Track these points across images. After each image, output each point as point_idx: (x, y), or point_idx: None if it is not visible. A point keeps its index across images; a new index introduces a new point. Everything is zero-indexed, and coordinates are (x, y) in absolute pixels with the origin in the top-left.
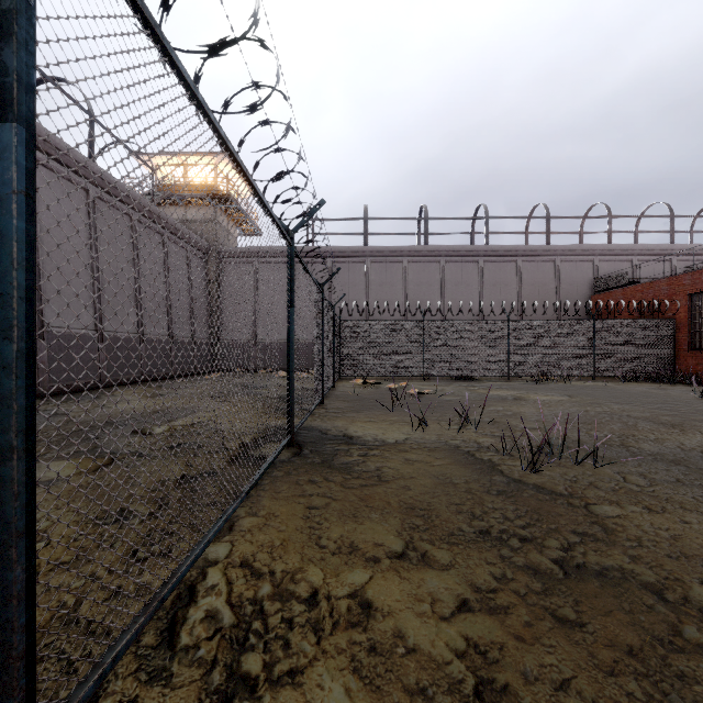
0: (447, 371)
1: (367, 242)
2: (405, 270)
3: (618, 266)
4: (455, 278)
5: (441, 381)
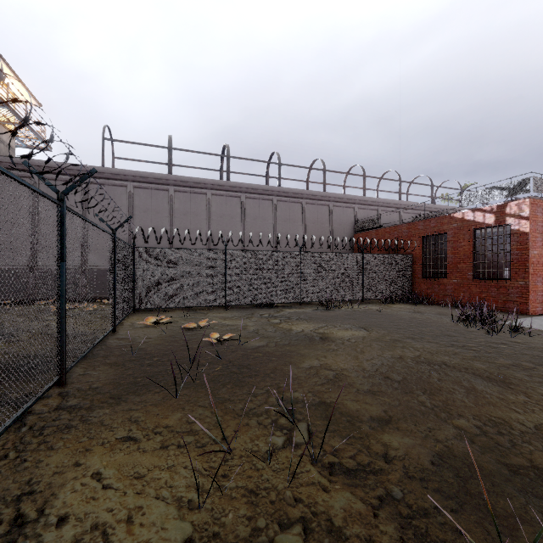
0: (248, 300)
1: (171, 170)
2: (209, 202)
3: (370, 213)
4: (253, 213)
5: (242, 310)
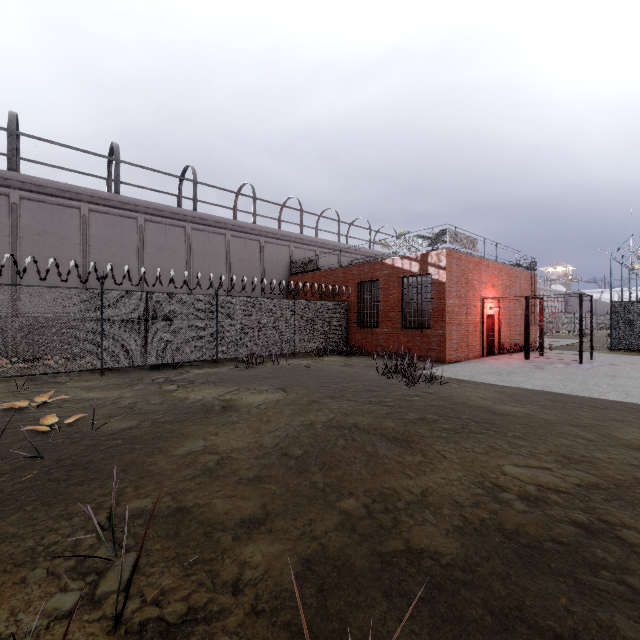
0: (140, 359)
1: (14, 166)
2: (85, 220)
3: (307, 254)
4: (157, 242)
5: (128, 375)
